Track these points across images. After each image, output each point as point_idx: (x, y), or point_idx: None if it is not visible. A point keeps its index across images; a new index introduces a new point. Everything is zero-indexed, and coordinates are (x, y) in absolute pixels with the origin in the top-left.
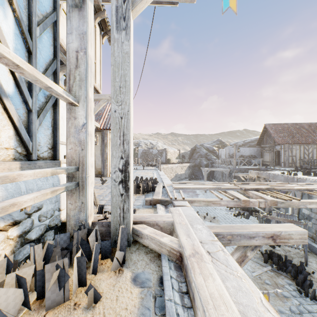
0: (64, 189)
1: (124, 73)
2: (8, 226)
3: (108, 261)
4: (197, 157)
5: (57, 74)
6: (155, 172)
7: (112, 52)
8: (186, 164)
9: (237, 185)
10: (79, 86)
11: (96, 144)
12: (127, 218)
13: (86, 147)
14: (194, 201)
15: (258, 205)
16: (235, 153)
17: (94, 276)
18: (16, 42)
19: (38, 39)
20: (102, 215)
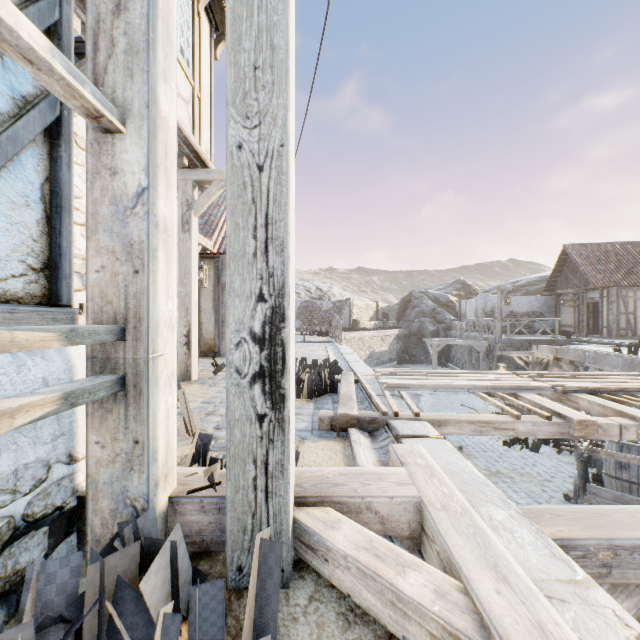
0: (56, 404)
1: (269, 22)
2: None
3: None
4: (415, 317)
5: (63, 42)
6: (331, 348)
7: None
8: (393, 332)
9: (541, 380)
10: (127, 71)
11: (204, 285)
12: (277, 493)
13: (150, 266)
14: (445, 423)
15: (618, 434)
16: (500, 308)
17: None
18: None
19: None
20: (203, 469)
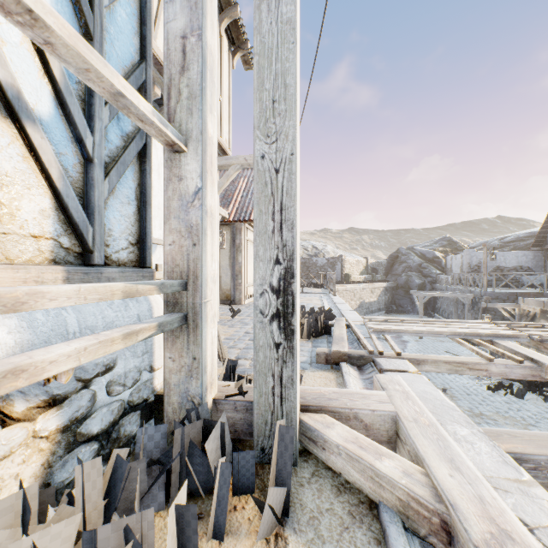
0: (155, 329)
1: (283, 69)
2: (36, 410)
3: (248, 503)
4: (402, 272)
5: (147, 93)
6: (325, 298)
7: (256, 25)
8: (381, 284)
9: (518, 330)
10: (189, 111)
11: (223, 247)
12: (288, 399)
13: (203, 240)
14: (423, 362)
15: None
16: (485, 263)
17: (217, 546)
18: (57, 8)
19: (107, 15)
20: (233, 383)
